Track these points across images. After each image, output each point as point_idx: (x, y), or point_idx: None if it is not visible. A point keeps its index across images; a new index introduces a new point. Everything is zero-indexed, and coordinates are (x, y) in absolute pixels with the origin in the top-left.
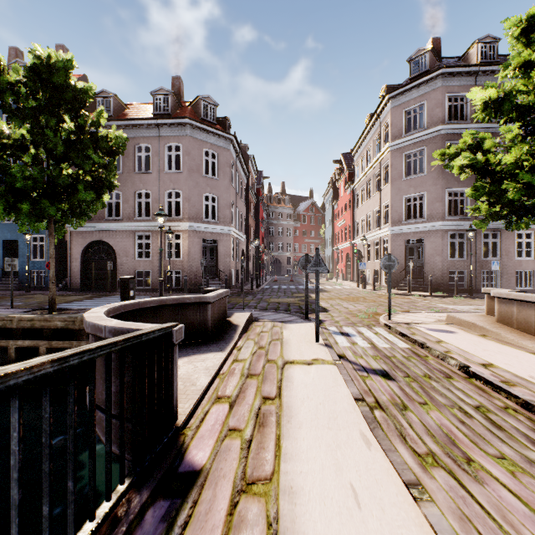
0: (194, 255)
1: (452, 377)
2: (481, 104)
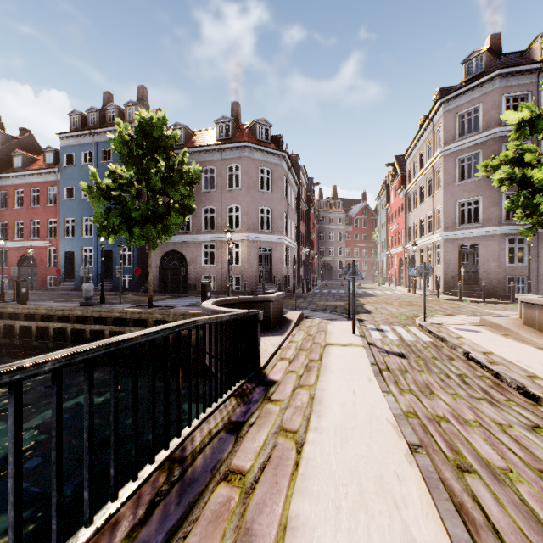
0: (251, 262)
1: (454, 359)
2: (514, 124)
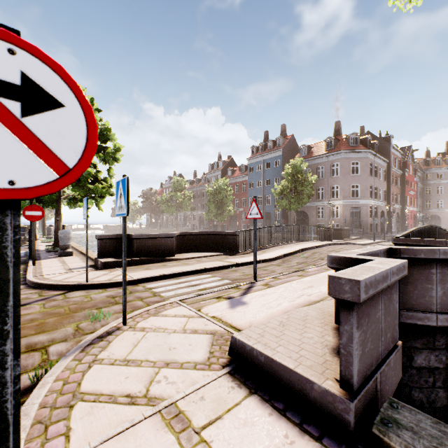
0: (345, 216)
1: None
2: None
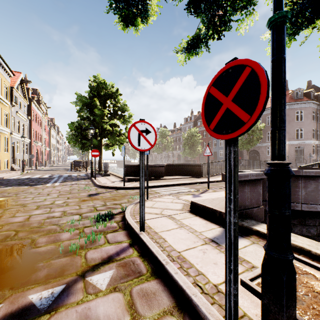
0: (290, 153)
1: None
2: None
